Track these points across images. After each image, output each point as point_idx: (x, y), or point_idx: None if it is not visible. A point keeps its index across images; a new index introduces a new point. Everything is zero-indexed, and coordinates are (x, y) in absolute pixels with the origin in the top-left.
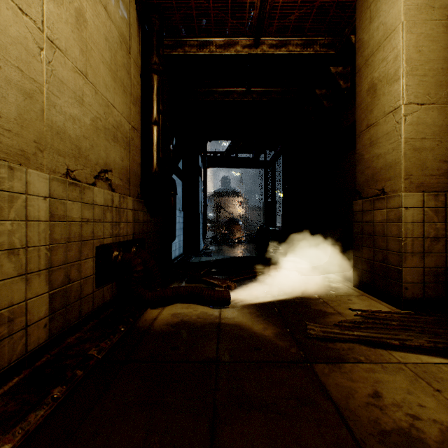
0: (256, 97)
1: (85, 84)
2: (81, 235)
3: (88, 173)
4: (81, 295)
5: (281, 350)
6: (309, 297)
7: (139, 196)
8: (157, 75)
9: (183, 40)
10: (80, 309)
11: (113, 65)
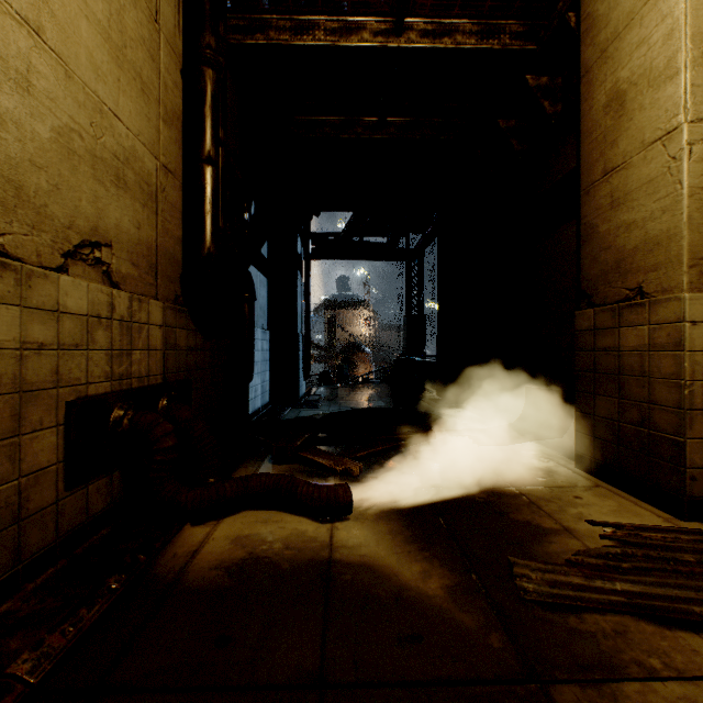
0: (396, 133)
1: (35, 48)
2: (21, 379)
3: (45, 245)
4: (21, 513)
5: (469, 640)
6: (500, 493)
7: (179, 300)
8: (212, 71)
9: (265, 19)
10: (16, 545)
11: (114, 31)
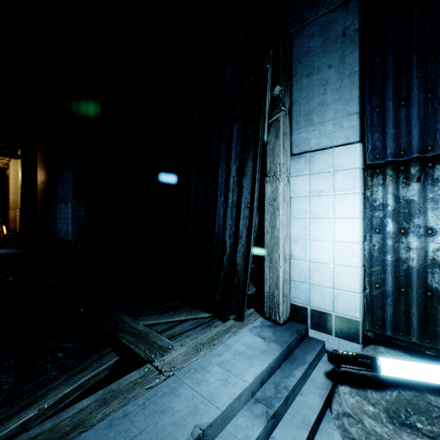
0: None
1: None
2: None
3: None
4: None
5: None
6: None
7: None
8: None
9: None
10: None
11: None
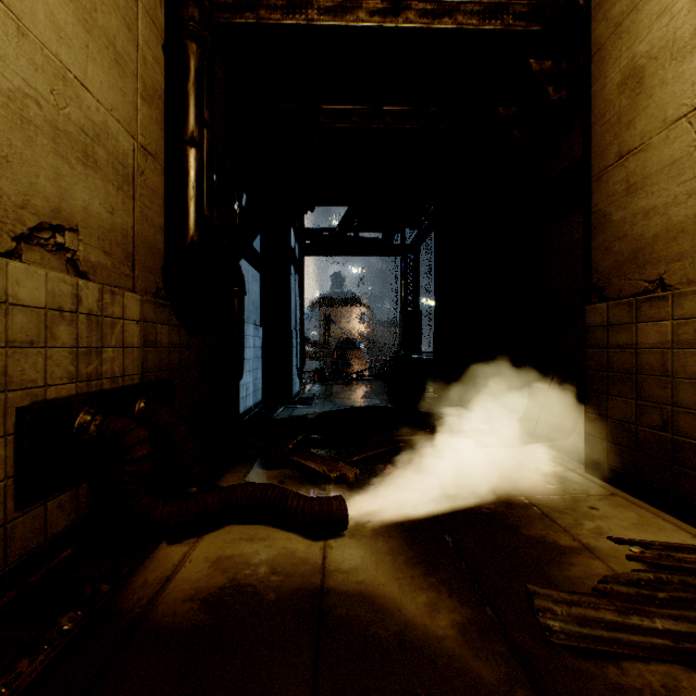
0: (392, 123)
1: None
2: None
3: None
4: None
5: None
6: (509, 502)
7: (160, 293)
8: (195, 45)
9: None
10: None
11: None
